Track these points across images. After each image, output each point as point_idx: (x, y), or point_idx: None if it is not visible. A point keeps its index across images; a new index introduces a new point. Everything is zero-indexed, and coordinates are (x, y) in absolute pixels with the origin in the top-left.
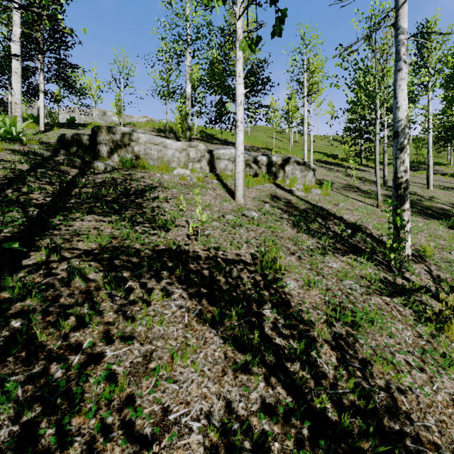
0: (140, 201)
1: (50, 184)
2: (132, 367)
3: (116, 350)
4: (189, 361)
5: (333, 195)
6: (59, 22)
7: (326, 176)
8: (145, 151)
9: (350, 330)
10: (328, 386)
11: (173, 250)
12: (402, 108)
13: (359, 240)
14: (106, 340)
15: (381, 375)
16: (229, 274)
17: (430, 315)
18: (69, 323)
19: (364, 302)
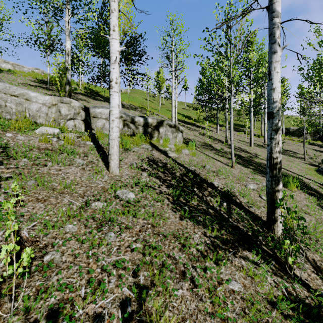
0: None
1: None
2: None
3: None
4: None
5: (198, 154)
6: None
7: (188, 135)
8: None
9: None
10: None
11: None
12: (277, 90)
13: (237, 217)
14: None
15: None
16: None
17: None
18: None
19: None
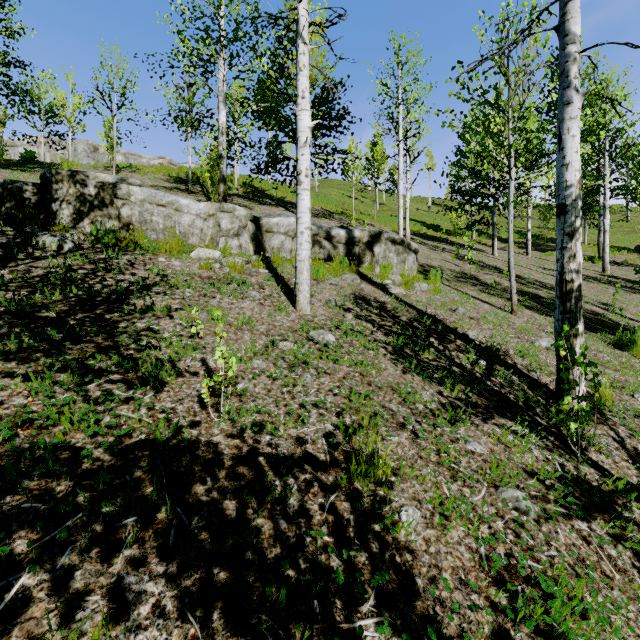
0: (115, 318)
1: None
2: None
3: None
4: None
5: (446, 292)
6: None
7: (431, 260)
8: (141, 216)
9: None
10: None
11: (163, 442)
12: (573, 166)
13: (502, 381)
14: None
15: None
16: (281, 506)
17: None
18: None
19: (549, 545)
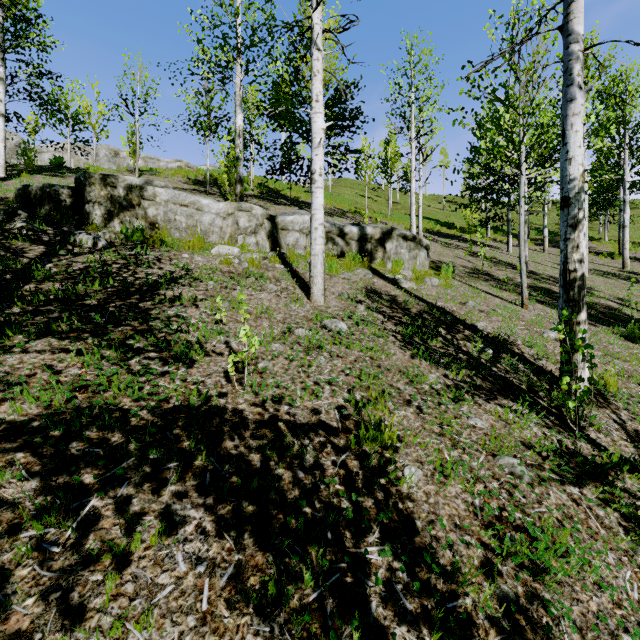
0: (148, 306)
1: None
2: None
3: None
4: None
5: (457, 286)
6: None
7: (443, 256)
8: (165, 216)
9: (530, 580)
10: None
11: (196, 408)
12: (576, 160)
13: (507, 367)
14: None
15: None
16: (299, 461)
17: None
18: None
19: (540, 503)
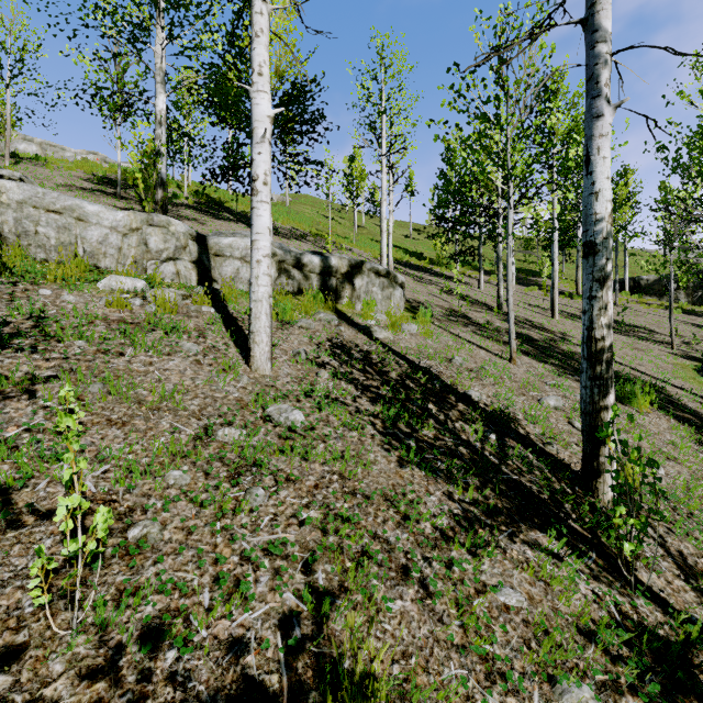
0: None
1: None
2: None
3: None
4: None
5: (438, 335)
6: None
7: (417, 294)
8: (18, 225)
9: None
10: None
11: None
12: (604, 195)
13: (520, 465)
14: None
15: None
16: None
17: None
18: None
19: None
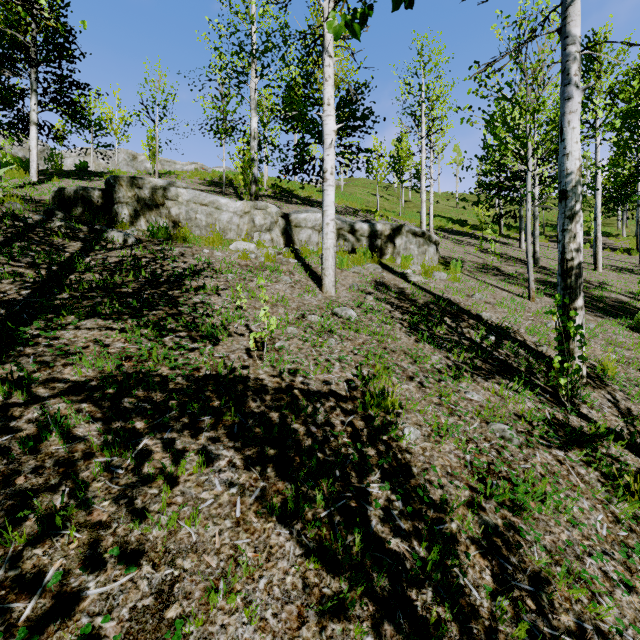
0: (176, 294)
1: (31, 267)
2: (133, 620)
3: (107, 583)
4: (239, 599)
5: (465, 281)
6: (39, 9)
7: (453, 252)
8: (187, 215)
9: (509, 515)
10: (483, 634)
11: (223, 376)
12: (573, 155)
13: (508, 352)
14: (86, 569)
15: (568, 604)
16: (312, 419)
17: (631, 484)
18: (24, 531)
19: (526, 461)
